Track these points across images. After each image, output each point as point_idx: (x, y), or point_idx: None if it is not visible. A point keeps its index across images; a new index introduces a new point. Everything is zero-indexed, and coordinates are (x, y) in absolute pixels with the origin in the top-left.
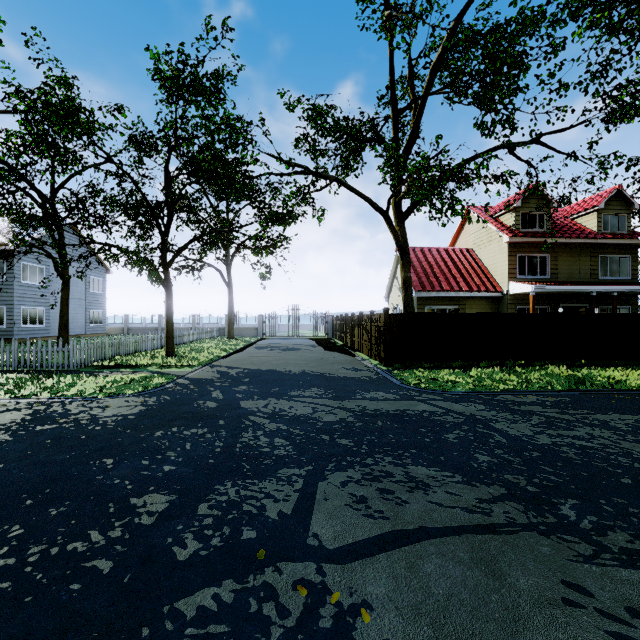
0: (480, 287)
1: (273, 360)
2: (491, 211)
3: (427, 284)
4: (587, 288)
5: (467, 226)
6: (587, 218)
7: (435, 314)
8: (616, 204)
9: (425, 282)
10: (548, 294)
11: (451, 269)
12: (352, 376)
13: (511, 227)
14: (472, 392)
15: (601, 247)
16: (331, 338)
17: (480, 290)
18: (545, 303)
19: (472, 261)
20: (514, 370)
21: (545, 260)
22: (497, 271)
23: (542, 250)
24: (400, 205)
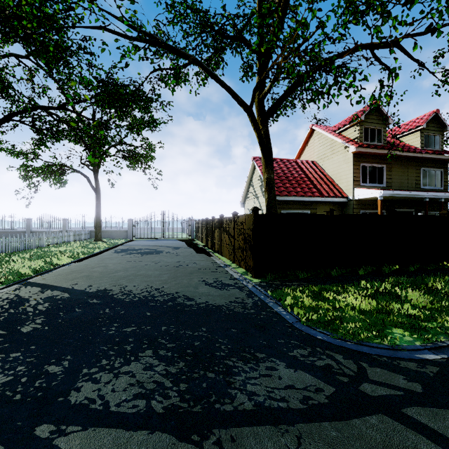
0: (329, 193)
1: (120, 270)
2: (333, 129)
3: (284, 189)
4: (423, 194)
5: (311, 142)
6: (410, 137)
7: (309, 215)
8: (433, 126)
9: (282, 187)
10: (384, 200)
11: (302, 177)
12: (217, 302)
13: (355, 140)
14: (435, 347)
15: (423, 161)
16: (194, 239)
17: (329, 195)
18: (382, 208)
19: (318, 171)
20: (415, 283)
21: (382, 170)
22: (342, 179)
23: (380, 161)
24: (263, 103)
